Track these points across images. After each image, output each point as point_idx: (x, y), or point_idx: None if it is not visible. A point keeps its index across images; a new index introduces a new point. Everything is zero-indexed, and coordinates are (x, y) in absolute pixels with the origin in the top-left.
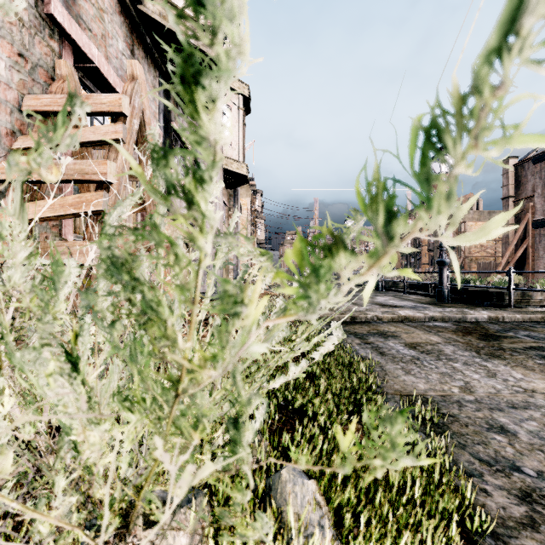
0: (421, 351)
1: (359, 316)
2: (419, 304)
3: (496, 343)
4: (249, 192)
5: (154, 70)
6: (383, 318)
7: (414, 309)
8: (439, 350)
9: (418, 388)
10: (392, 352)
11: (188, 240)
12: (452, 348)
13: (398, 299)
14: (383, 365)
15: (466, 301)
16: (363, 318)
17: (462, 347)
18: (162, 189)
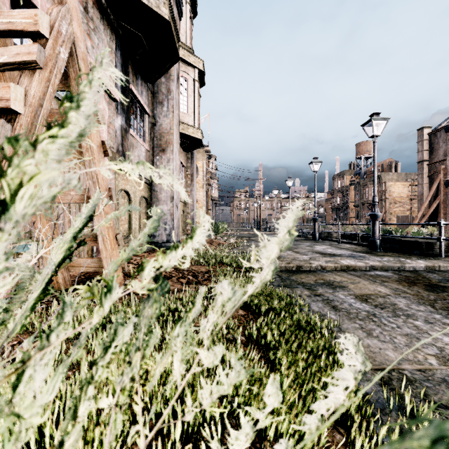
0: (374, 304)
1: (304, 265)
2: (355, 253)
3: (446, 295)
4: (205, 156)
5: (111, 32)
6: (327, 267)
7: (354, 258)
8: (392, 303)
9: (389, 358)
10: (345, 307)
11: (147, 195)
12: (405, 301)
13: (334, 248)
14: (340, 324)
15: (396, 249)
16: (308, 267)
17: (414, 300)
18: (119, 146)
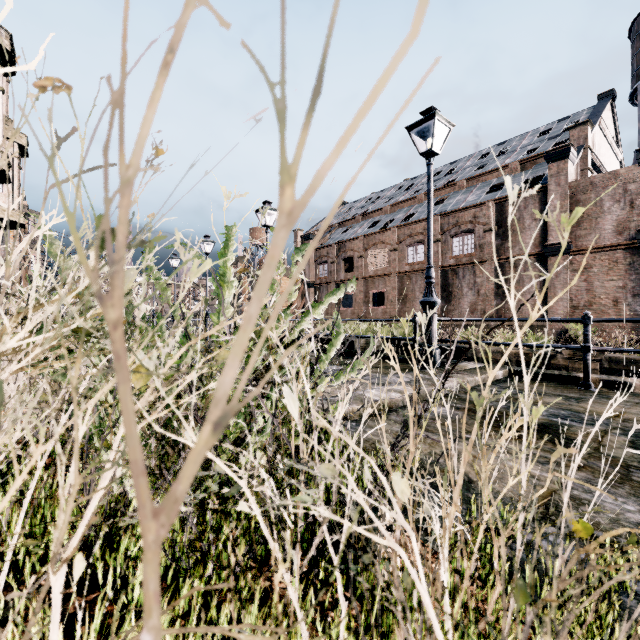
0: None
1: None
2: None
3: None
4: None
5: None
6: None
7: None
8: None
9: None
10: None
11: None
12: None
13: None
14: None
15: None
16: None
17: None
18: None
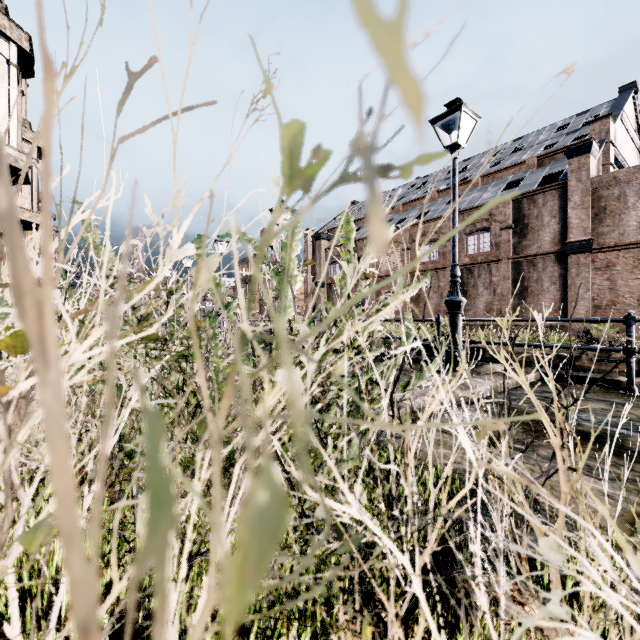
0: None
1: None
2: None
3: None
4: None
5: None
6: None
7: None
8: None
9: None
10: None
11: None
12: None
13: None
14: None
15: None
16: None
17: None
18: None
